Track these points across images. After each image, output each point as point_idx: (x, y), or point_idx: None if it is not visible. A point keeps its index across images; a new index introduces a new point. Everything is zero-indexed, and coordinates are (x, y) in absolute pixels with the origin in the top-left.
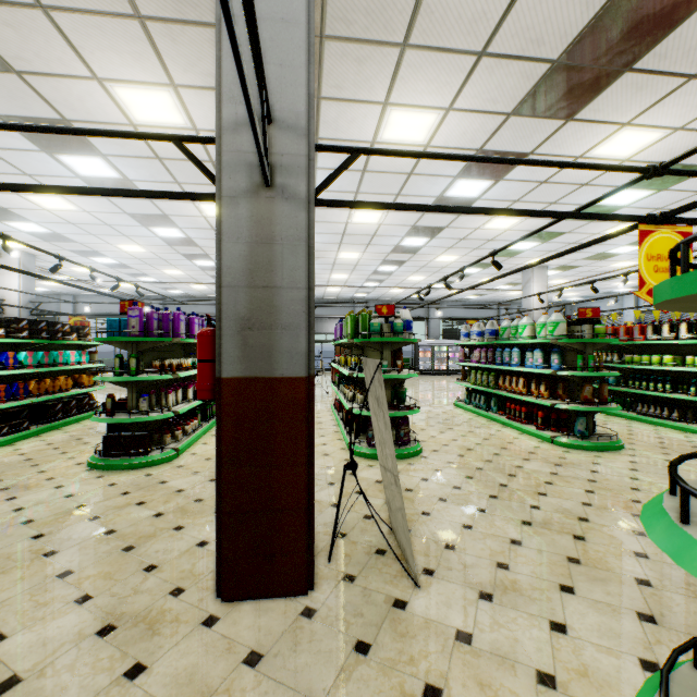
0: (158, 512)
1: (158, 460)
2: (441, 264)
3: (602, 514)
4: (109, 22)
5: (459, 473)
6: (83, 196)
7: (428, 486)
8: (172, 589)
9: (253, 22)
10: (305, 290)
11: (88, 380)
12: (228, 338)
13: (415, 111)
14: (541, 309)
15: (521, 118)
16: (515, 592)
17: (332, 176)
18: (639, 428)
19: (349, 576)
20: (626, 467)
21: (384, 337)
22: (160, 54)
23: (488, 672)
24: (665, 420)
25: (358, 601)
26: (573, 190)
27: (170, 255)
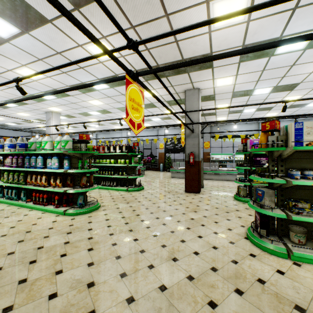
0: None
1: None
2: None
3: (101, 269)
4: None
5: None
6: None
7: None
8: None
9: None
10: None
11: None
12: None
13: None
14: (57, 135)
15: None
16: None
17: None
18: (103, 192)
19: None
20: (104, 219)
21: None
22: None
23: None
24: (112, 187)
25: None
26: (76, 68)
27: None
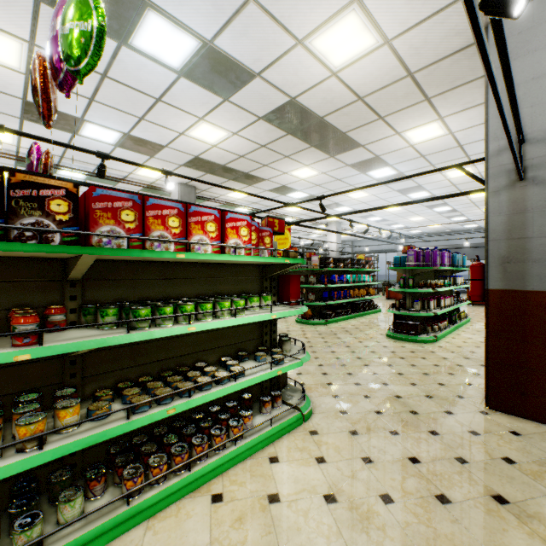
0: (435, 364)
1: (425, 340)
2: None
3: None
4: (410, 108)
5: None
6: (373, 188)
7: None
8: (456, 395)
9: (517, 118)
10: None
11: (372, 291)
12: (492, 268)
13: None
14: None
15: None
16: None
17: None
18: None
19: None
20: None
21: None
22: (435, 108)
23: None
24: None
25: None
26: None
27: (416, 208)
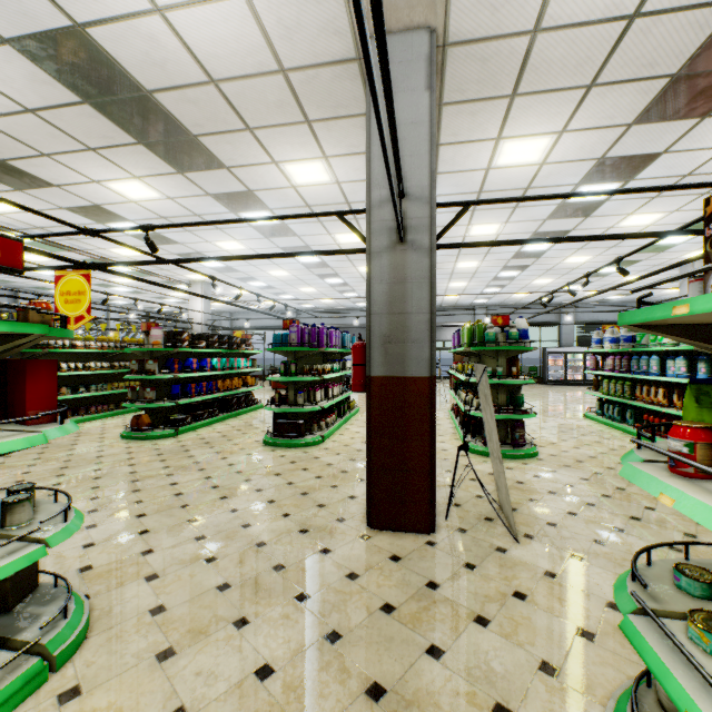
0: (318, 475)
1: (310, 442)
2: (571, 265)
3: None
4: (288, 128)
5: (573, 474)
6: (251, 239)
7: (539, 481)
8: (337, 518)
9: (397, 156)
10: (428, 314)
11: (251, 381)
12: (375, 349)
13: (527, 139)
14: None
15: (644, 125)
16: (605, 559)
17: (448, 226)
18: None
19: (461, 529)
20: None
21: (499, 345)
22: (318, 140)
23: (566, 594)
24: None
25: (468, 543)
26: None
27: (307, 276)
